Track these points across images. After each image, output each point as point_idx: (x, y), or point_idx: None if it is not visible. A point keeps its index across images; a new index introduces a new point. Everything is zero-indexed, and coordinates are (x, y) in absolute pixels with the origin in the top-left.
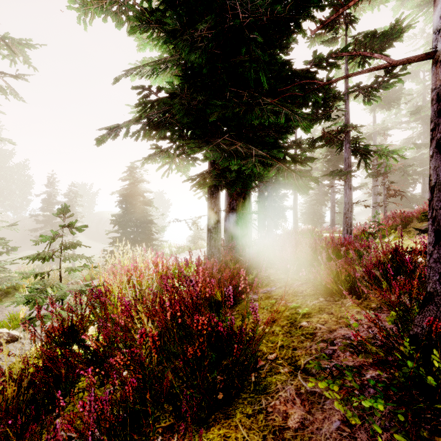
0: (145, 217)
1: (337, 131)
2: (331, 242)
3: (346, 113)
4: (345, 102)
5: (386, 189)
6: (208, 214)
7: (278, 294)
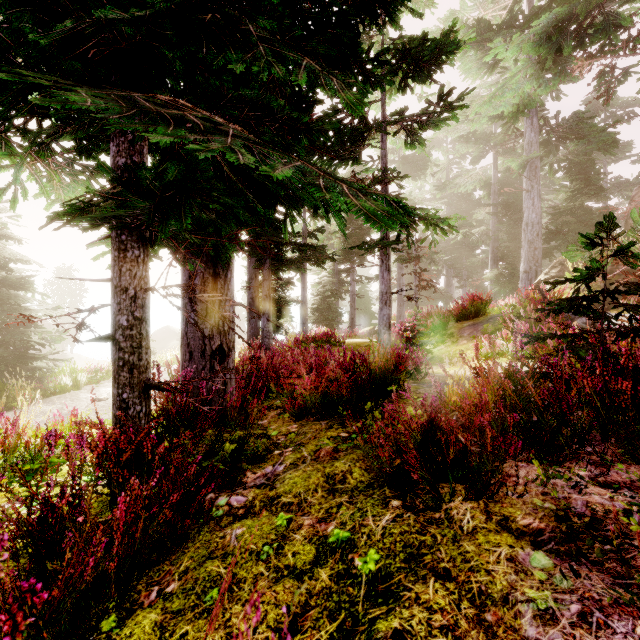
0: (10, 312)
1: (373, 180)
2: (378, 357)
3: (383, 155)
4: (382, 138)
5: (417, 278)
6: (112, 302)
7: (291, 491)
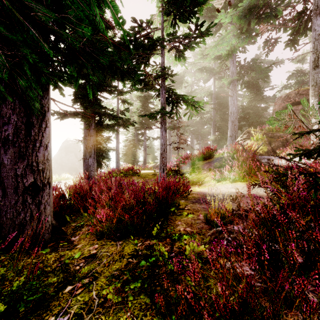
0: None
1: (156, 75)
2: (161, 188)
3: (162, 61)
4: (162, 51)
5: (179, 138)
6: None
7: None
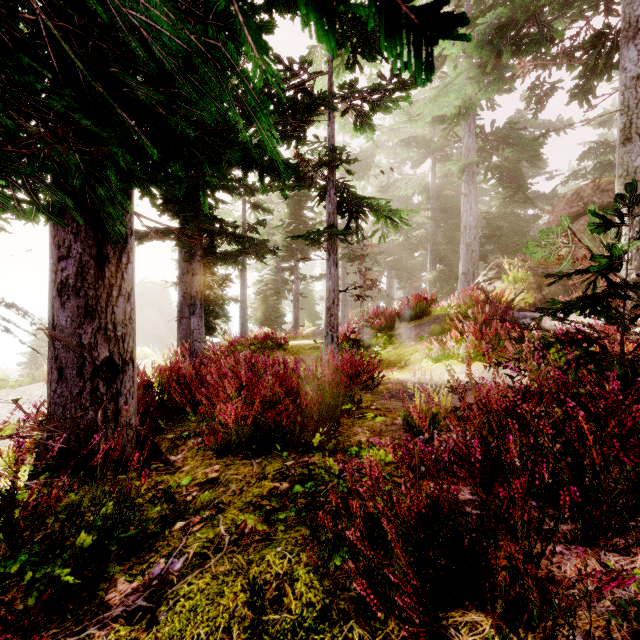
0: None
1: (319, 161)
2: (328, 369)
3: (330, 135)
4: (329, 116)
5: (362, 277)
6: None
7: (182, 635)
